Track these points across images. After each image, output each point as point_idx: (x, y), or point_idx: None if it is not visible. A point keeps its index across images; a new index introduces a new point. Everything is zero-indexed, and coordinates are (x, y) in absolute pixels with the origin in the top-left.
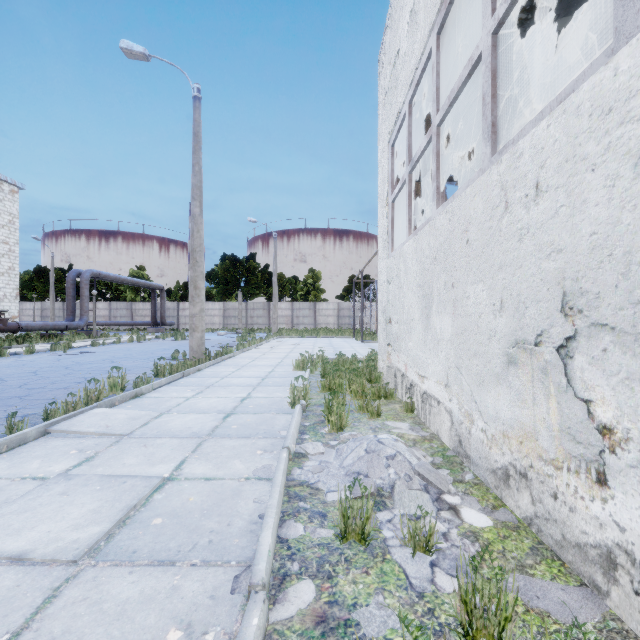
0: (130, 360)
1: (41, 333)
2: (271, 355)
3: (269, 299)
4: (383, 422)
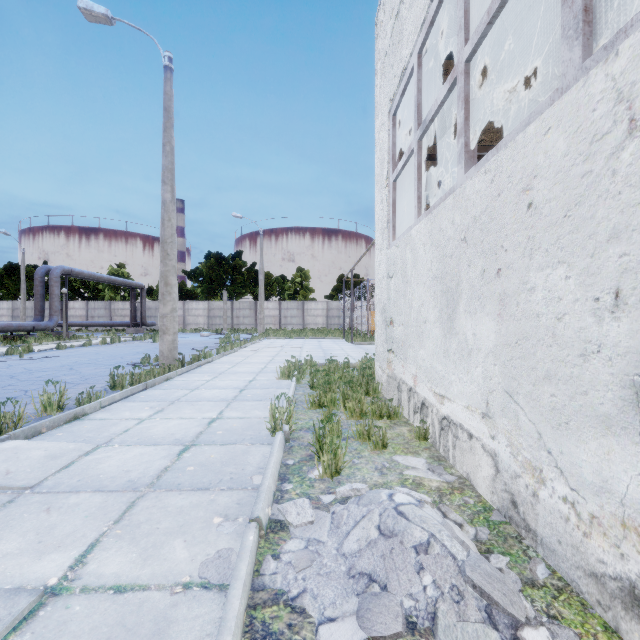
0: (92, 366)
1: (4, 335)
2: (254, 359)
3: (256, 299)
4: (391, 457)
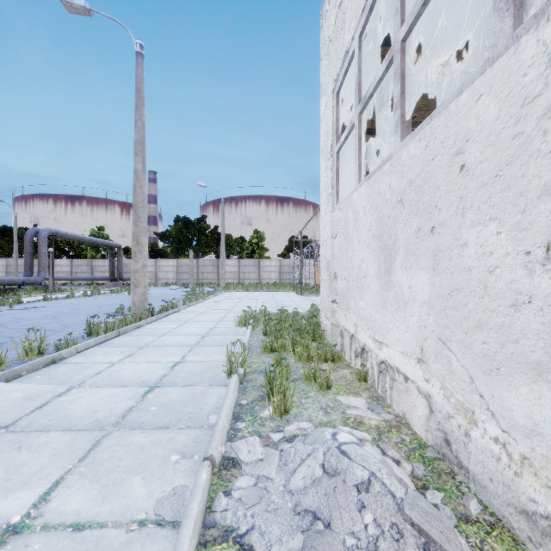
0: (73, 316)
1: None
2: (216, 309)
3: (218, 257)
4: (335, 397)
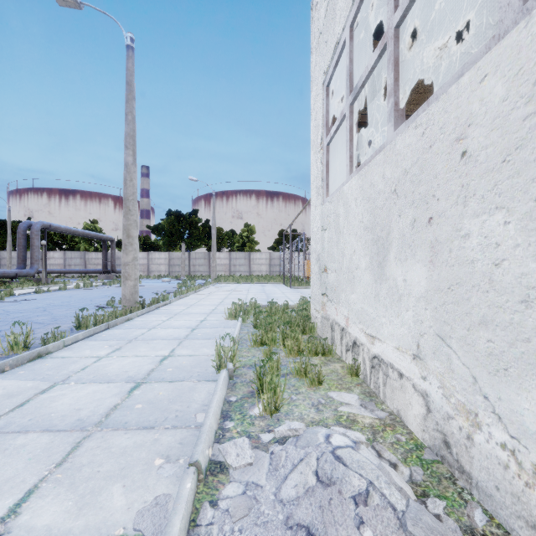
0: (64, 308)
1: None
2: (206, 302)
3: (210, 250)
4: (326, 393)
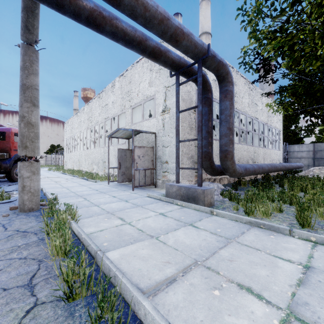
0: None
1: None
2: None
3: None
4: None
